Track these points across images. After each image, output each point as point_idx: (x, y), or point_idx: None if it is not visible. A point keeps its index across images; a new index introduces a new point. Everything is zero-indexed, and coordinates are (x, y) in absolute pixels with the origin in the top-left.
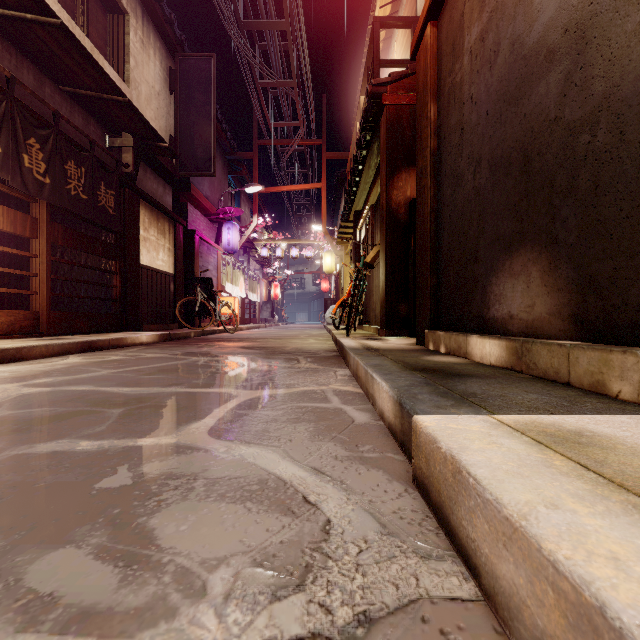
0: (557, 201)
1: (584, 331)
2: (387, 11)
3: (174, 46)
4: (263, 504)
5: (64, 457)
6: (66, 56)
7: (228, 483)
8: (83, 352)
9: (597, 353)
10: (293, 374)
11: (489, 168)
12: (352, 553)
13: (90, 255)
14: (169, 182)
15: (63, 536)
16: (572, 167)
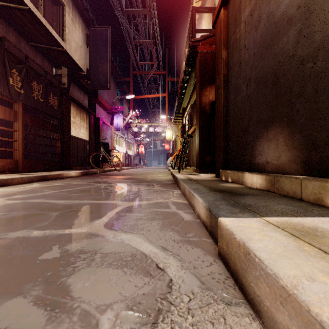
0: (293, 100)
1: (309, 170)
2: (199, 4)
3: (89, 22)
4: (133, 269)
5: (23, 240)
6: (32, 26)
7: (114, 256)
8: (40, 181)
9: (318, 182)
10: (150, 193)
11: (255, 83)
12: (185, 301)
13: (45, 131)
14: (86, 93)
15: (16, 290)
16: (302, 81)
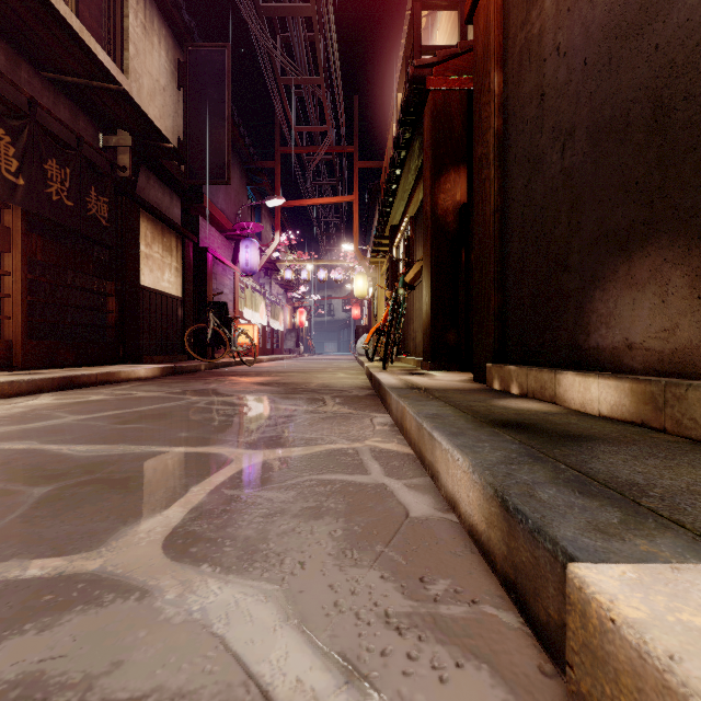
0: None
1: None
2: None
3: (182, 34)
4: None
5: None
6: (44, 31)
7: None
8: (61, 390)
9: None
10: (316, 422)
11: (589, 138)
12: None
13: (86, 276)
14: (178, 193)
15: None
16: None
